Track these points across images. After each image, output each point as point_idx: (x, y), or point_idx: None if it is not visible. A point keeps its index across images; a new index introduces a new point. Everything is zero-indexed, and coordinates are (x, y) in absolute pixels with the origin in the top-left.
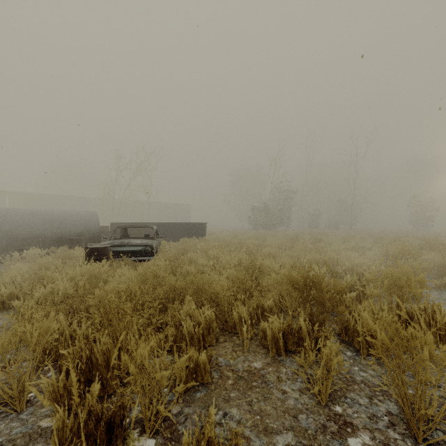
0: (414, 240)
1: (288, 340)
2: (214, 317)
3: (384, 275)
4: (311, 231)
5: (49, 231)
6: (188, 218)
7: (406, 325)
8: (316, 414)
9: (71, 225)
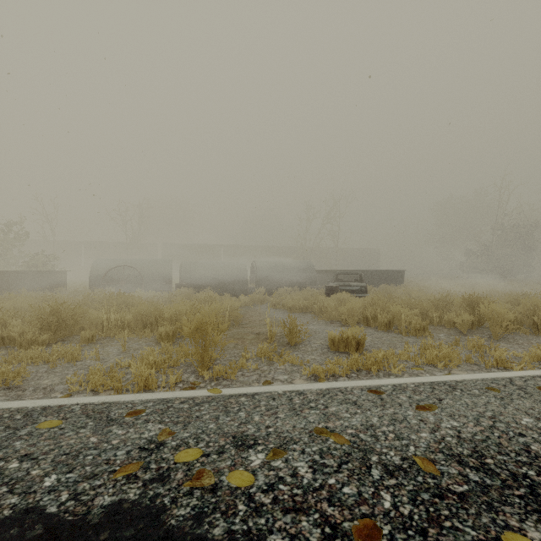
0: None
1: (457, 323)
2: (419, 313)
3: (532, 301)
4: None
5: (286, 276)
6: (377, 265)
7: (536, 325)
8: (459, 334)
9: (298, 272)
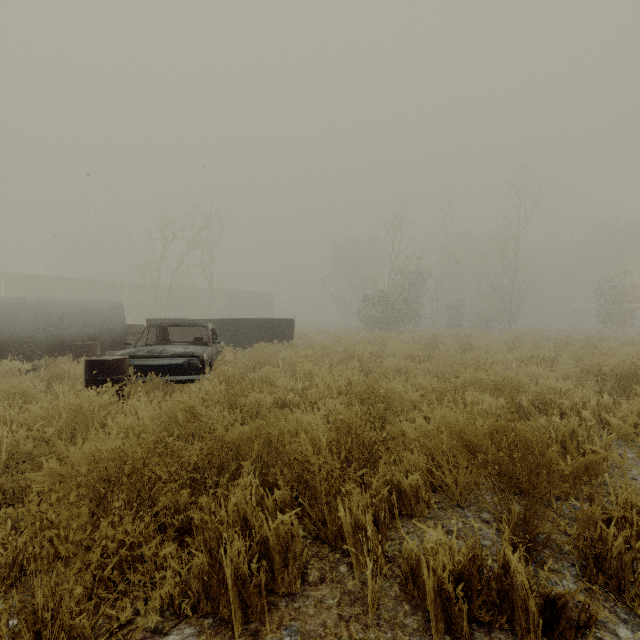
0: (617, 345)
1: (473, 593)
2: (297, 528)
3: None
4: (452, 332)
5: (43, 332)
6: (269, 313)
7: None
8: None
9: (79, 322)
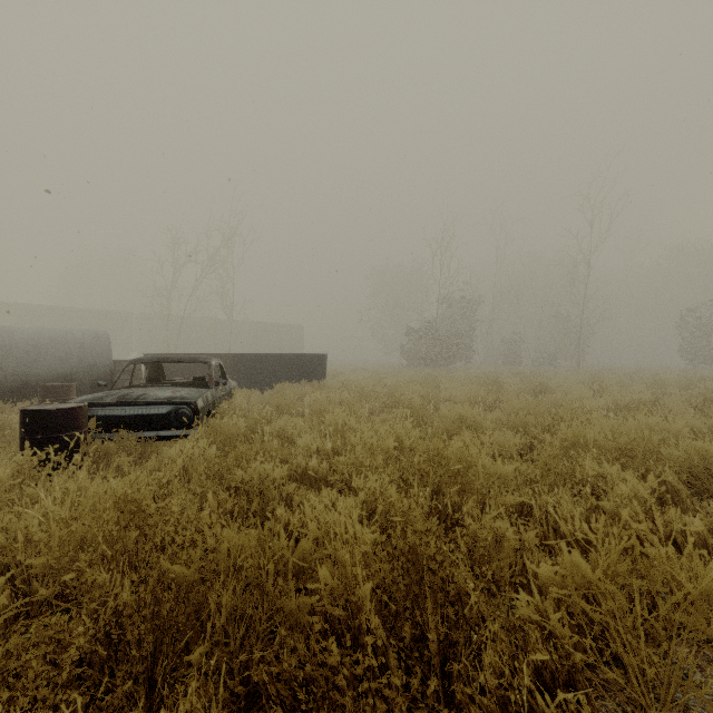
0: None
1: None
2: None
3: None
4: (512, 370)
5: None
6: (300, 348)
7: None
8: None
9: (49, 357)
